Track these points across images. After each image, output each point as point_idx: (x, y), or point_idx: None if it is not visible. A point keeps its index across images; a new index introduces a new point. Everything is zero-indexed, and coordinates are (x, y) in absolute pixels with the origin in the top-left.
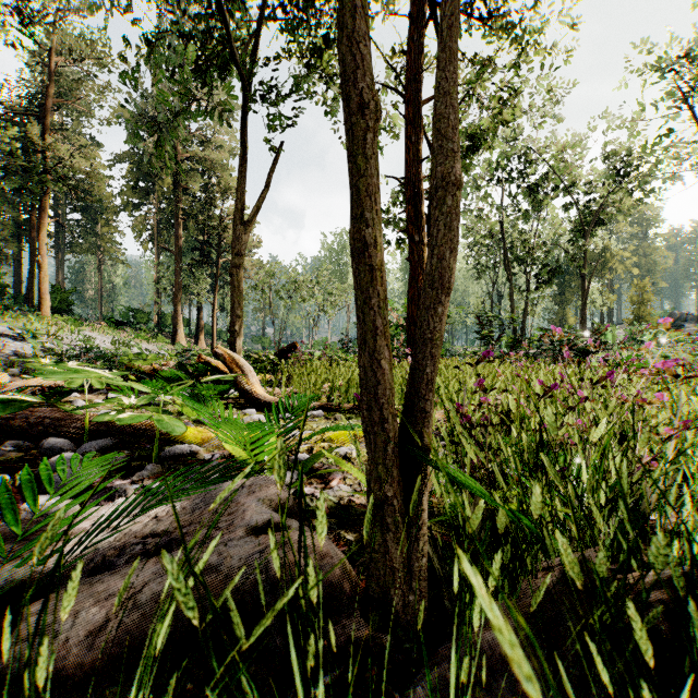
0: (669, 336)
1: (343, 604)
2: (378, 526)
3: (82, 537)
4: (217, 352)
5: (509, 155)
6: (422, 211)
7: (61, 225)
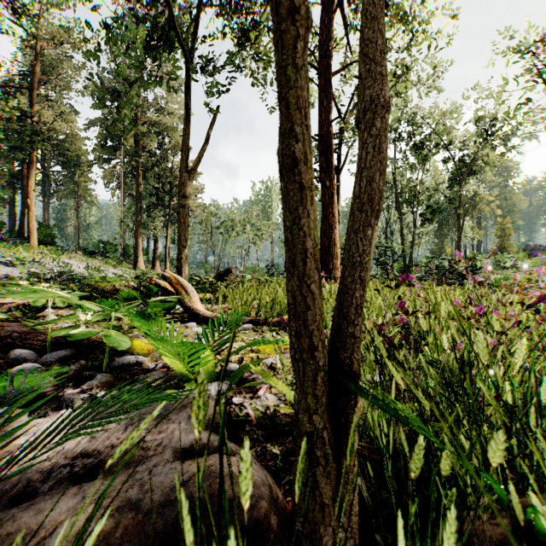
0: (526, 263)
1: (269, 543)
2: (307, 458)
3: (7, 461)
4: (165, 276)
5: (400, 119)
6: (332, 161)
7: (47, 175)
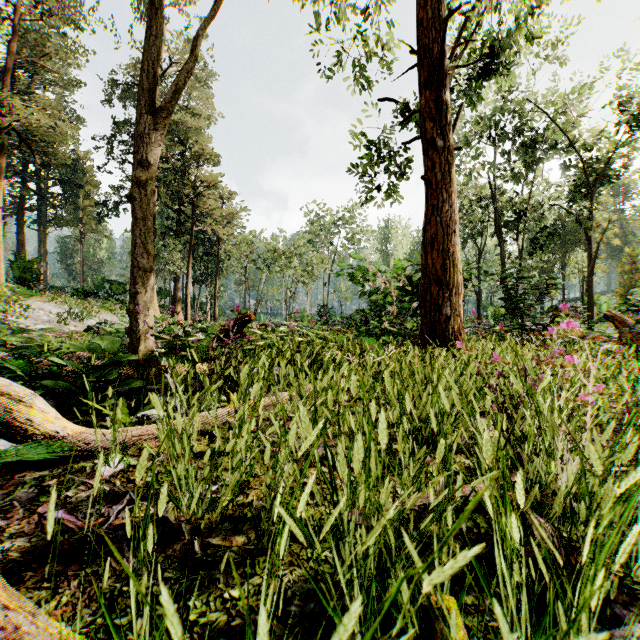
0: None
1: None
2: None
3: None
4: None
5: (503, 108)
6: (447, 100)
7: (41, 197)
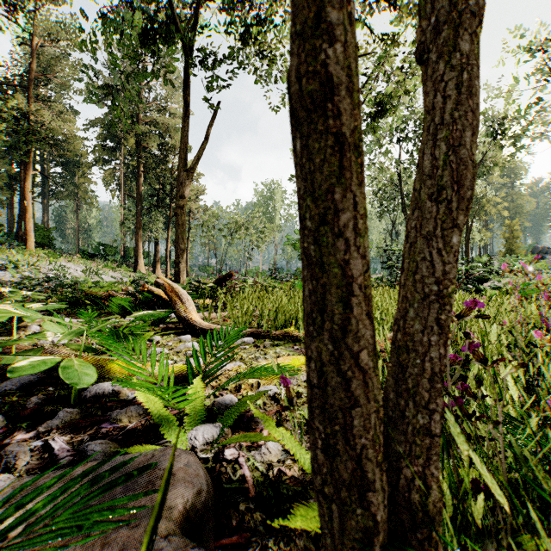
0: (535, 265)
1: None
2: None
3: None
4: (158, 282)
5: (406, 119)
6: None
7: (46, 176)
